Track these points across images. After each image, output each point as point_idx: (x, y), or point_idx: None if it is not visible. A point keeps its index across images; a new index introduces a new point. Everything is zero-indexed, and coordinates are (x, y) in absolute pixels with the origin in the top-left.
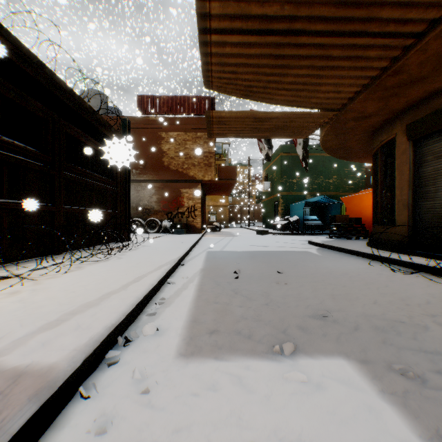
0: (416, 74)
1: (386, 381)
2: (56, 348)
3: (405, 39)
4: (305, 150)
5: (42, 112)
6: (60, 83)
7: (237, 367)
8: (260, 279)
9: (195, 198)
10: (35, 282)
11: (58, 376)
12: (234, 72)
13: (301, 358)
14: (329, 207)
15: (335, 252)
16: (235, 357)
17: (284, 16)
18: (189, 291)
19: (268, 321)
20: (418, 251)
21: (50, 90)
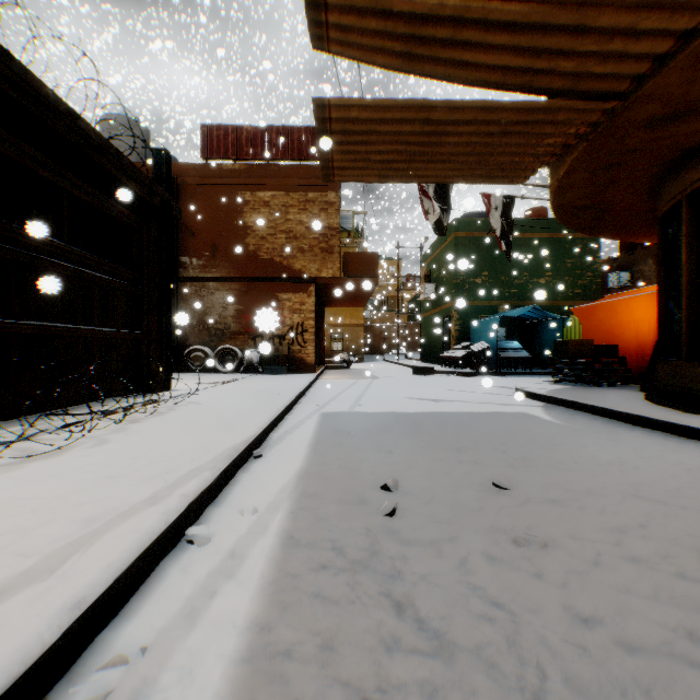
0: None
1: None
2: None
3: None
4: (507, 220)
5: None
6: None
7: None
8: (458, 516)
9: (305, 310)
10: None
11: None
12: None
13: None
14: (540, 326)
15: (585, 416)
16: None
17: None
18: (241, 587)
19: None
20: None
21: None
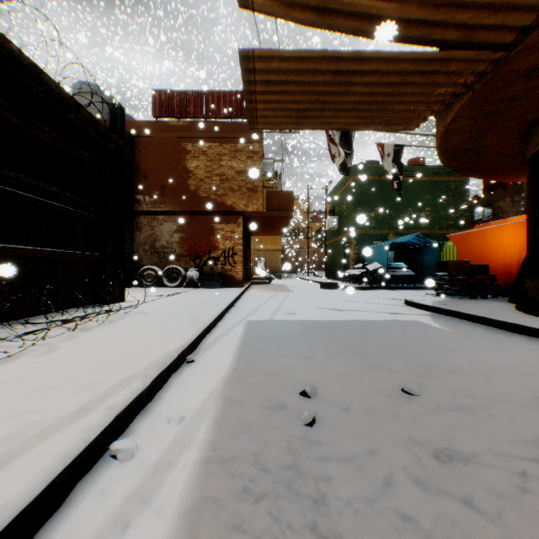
0: None
1: None
2: None
3: None
4: (397, 164)
5: None
6: None
7: None
8: (374, 426)
9: (235, 237)
10: None
11: None
12: None
13: None
14: (421, 250)
15: (468, 324)
16: None
17: None
18: (157, 516)
19: None
20: None
21: None
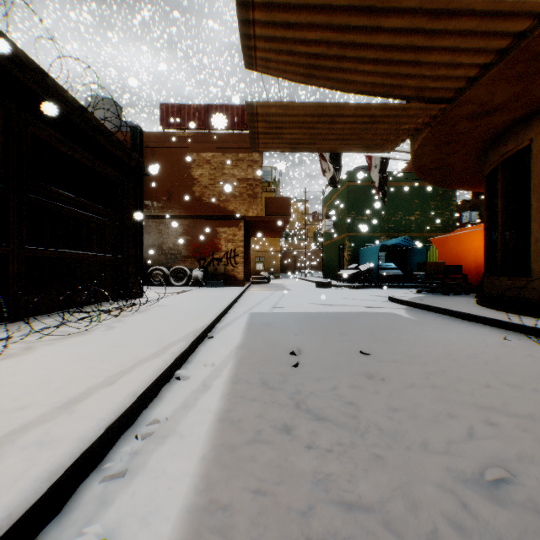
0: None
1: None
2: None
3: None
4: (383, 175)
5: None
6: (16, 53)
7: None
8: (336, 367)
9: (236, 240)
10: None
11: None
12: (291, 26)
13: None
14: (410, 252)
15: (433, 314)
16: None
17: None
18: (211, 397)
19: (377, 501)
20: None
21: None
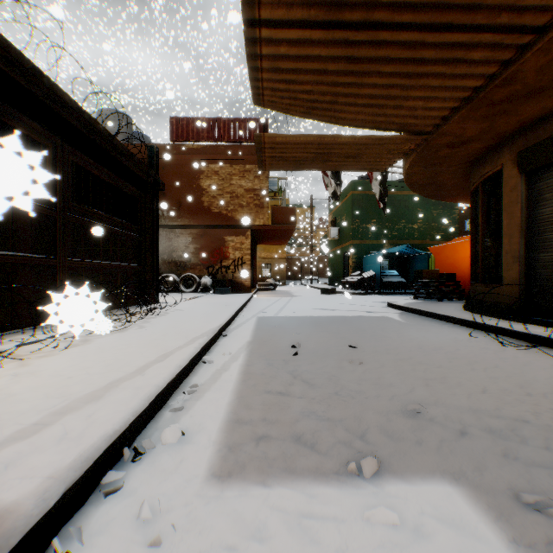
0: (534, 84)
1: (518, 523)
2: (23, 474)
3: (521, 35)
4: (383, 187)
5: (39, 135)
6: (63, 97)
7: (295, 498)
8: (327, 356)
9: (243, 248)
10: (21, 362)
11: (15, 526)
12: (292, 81)
13: (388, 482)
14: (413, 259)
15: (423, 318)
16: (291, 480)
17: (360, 1)
18: (231, 373)
19: (338, 420)
20: (533, 318)
21: (49, 106)
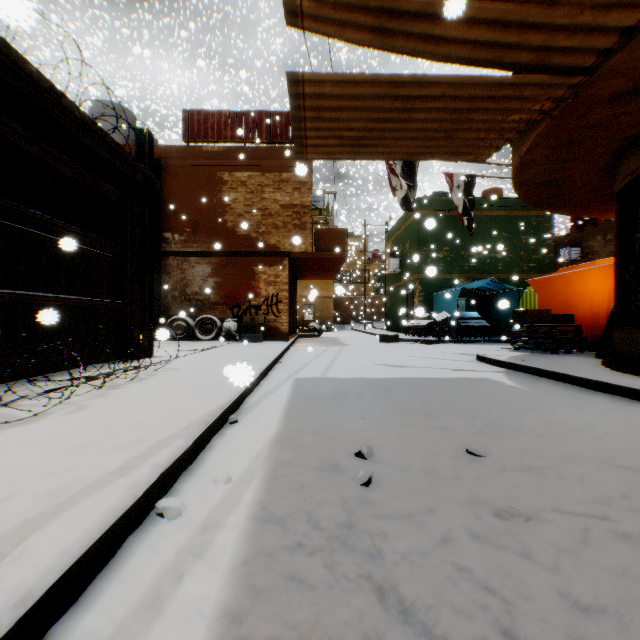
0: None
1: None
2: None
3: None
4: (468, 198)
5: None
6: None
7: None
8: (435, 486)
9: (279, 282)
10: None
11: None
12: None
13: None
14: (497, 298)
15: (547, 382)
16: None
17: None
18: (211, 568)
19: None
20: None
21: None
